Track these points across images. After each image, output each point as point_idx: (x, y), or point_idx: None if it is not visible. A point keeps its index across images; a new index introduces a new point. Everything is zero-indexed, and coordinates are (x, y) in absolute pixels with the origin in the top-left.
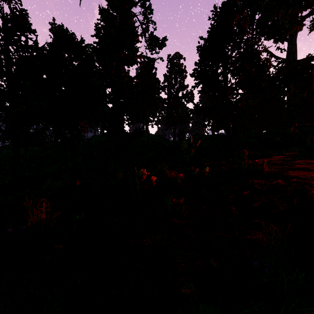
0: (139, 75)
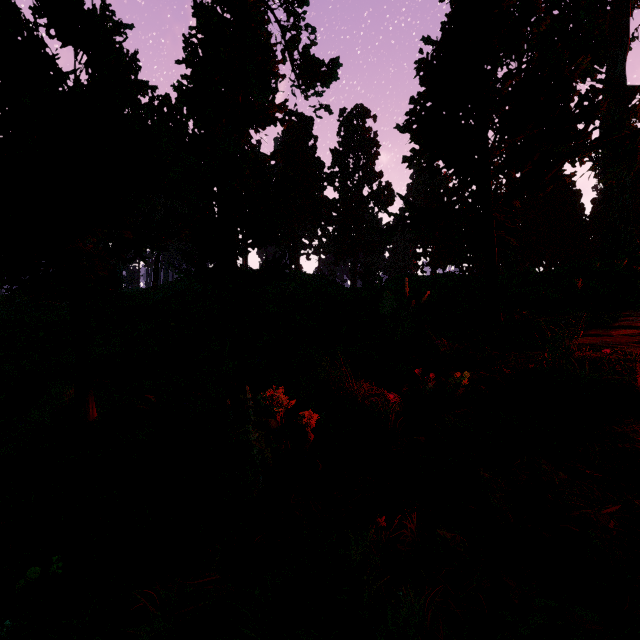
0: (281, 151)
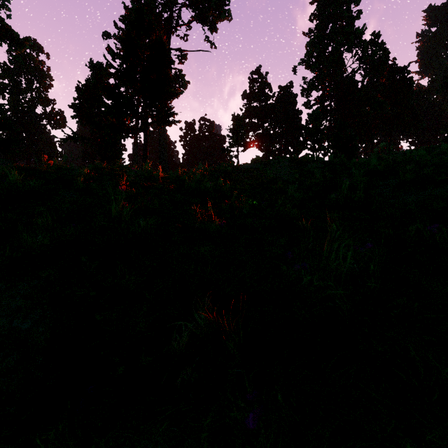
0: None
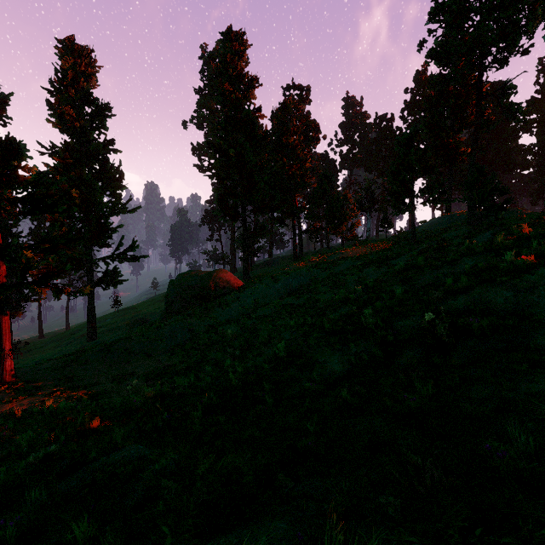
0: None
